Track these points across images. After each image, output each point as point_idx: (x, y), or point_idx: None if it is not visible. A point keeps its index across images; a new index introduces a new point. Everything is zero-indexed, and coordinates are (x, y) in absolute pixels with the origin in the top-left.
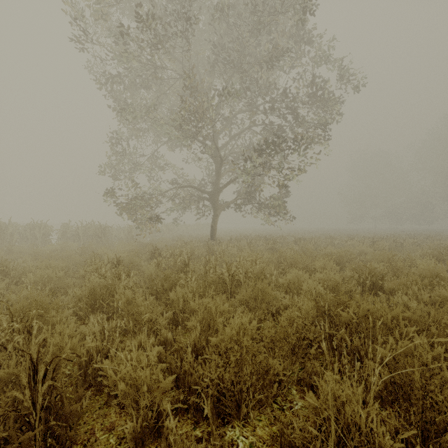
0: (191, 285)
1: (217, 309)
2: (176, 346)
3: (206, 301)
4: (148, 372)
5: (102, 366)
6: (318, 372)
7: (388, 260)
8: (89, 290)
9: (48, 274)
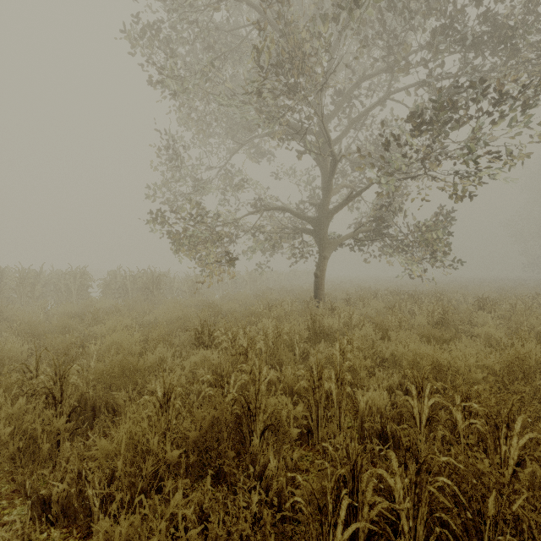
0: None
1: None
2: None
3: None
4: None
5: None
6: None
7: None
8: None
9: None
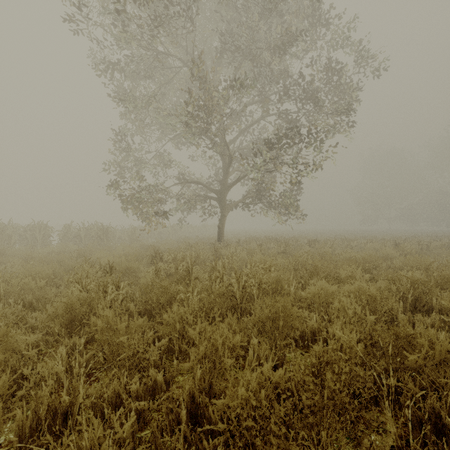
0: (193, 300)
1: (225, 341)
2: (164, 408)
3: (210, 329)
4: None
5: None
6: None
7: (425, 267)
8: (66, 307)
9: (26, 283)
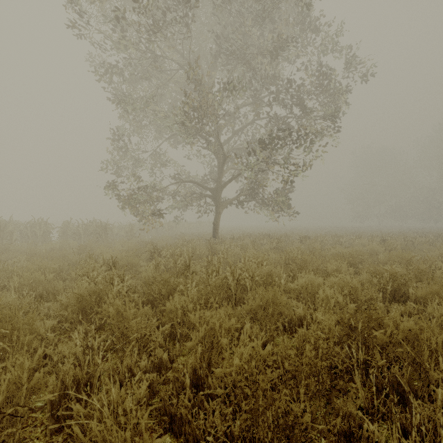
0: (191, 291)
1: (221, 324)
2: (171, 376)
3: (209, 314)
4: (127, 432)
5: (64, 424)
6: (353, 414)
7: (406, 262)
8: (77, 297)
9: (37, 276)
